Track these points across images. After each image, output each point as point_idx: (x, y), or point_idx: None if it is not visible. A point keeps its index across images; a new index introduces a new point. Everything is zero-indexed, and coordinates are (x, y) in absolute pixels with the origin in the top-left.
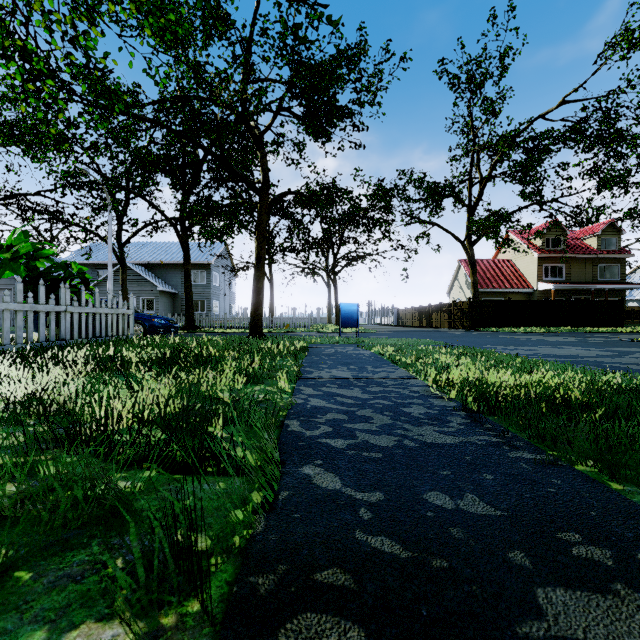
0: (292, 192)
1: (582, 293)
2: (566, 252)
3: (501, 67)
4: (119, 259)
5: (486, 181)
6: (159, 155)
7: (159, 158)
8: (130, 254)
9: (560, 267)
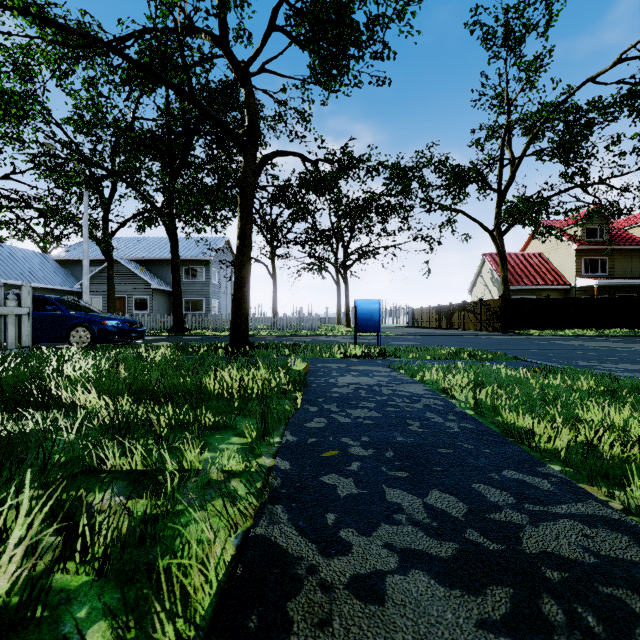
0: (291, 152)
1: (628, 290)
2: (610, 243)
3: (549, 14)
4: (105, 253)
5: (519, 161)
6: (142, 130)
7: (144, 135)
8: (124, 250)
9: (602, 260)
